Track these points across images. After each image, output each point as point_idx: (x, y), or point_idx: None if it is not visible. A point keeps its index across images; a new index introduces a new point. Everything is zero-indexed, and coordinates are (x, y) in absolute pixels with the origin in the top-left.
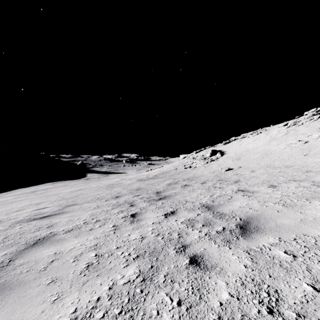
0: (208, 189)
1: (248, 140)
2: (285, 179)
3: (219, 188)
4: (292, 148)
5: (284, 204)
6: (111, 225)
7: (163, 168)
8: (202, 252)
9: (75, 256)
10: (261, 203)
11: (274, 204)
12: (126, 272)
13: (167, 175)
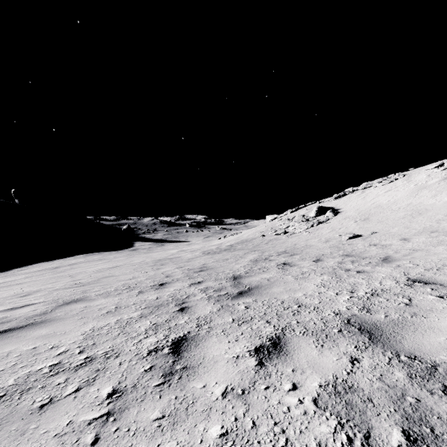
0: (335, 273)
1: (376, 191)
2: None
3: (357, 272)
4: None
5: None
6: (106, 389)
7: (243, 234)
8: None
9: None
10: None
11: None
12: None
13: (249, 245)
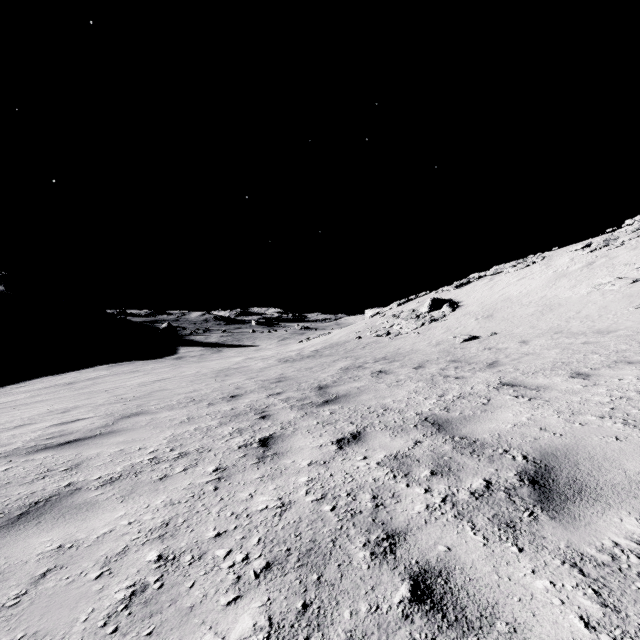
0: (432, 380)
1: (507, 279)
2: (604, 359)
3: (455, 378)
4: (605, 293)
5: (626, 419)
6: (211, 468)
7: (332, 336)
8: (443, 560)
9: (107, 560)
10: (567, 417)
11: (601, 419)
12: (232, 626)
13: (340, 350)
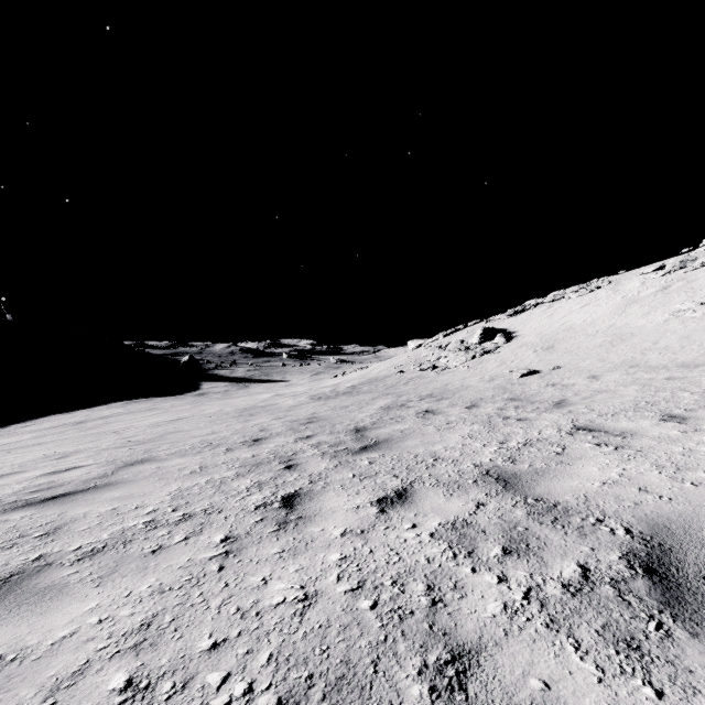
0: (489, 422)
1: (568, 306)
2: (698, 397)
3: (517, 420)
4: (685, 321)
5: None
6: (218, 537)
7: (371, 370)
8: None
9: (55, 686)
10: (671, 473)
11: None
12: None
13: (379, 386)
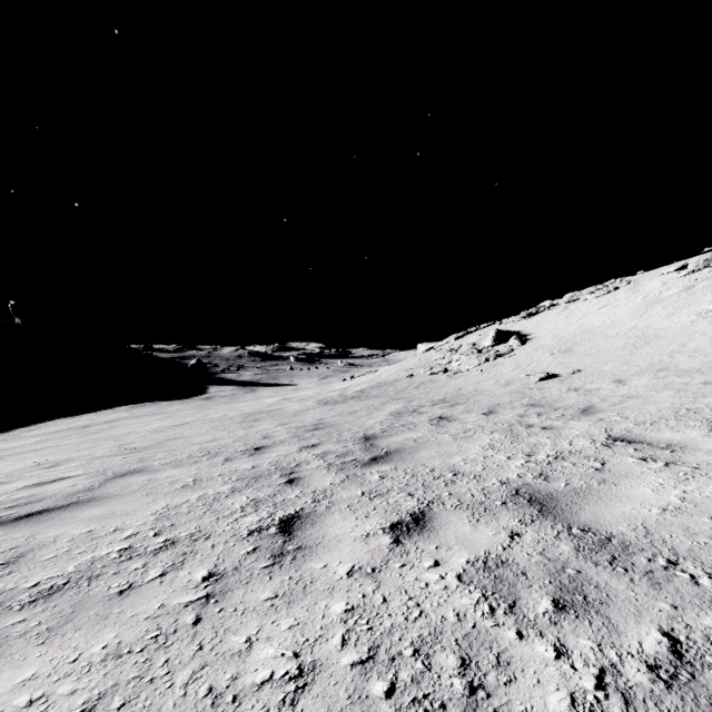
0: (511, 431)
1: (585, 307)
2: None
3: (542, 429)
4: None
5: None
6: (200, 573)
7: (380, 373)
8: None
9: None
10: None
11: None
12: None
13: (389, 390)
